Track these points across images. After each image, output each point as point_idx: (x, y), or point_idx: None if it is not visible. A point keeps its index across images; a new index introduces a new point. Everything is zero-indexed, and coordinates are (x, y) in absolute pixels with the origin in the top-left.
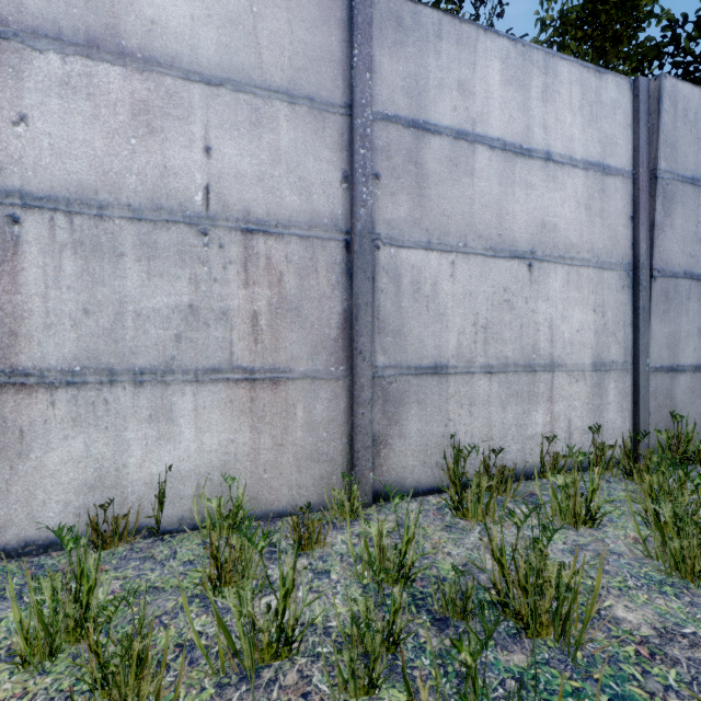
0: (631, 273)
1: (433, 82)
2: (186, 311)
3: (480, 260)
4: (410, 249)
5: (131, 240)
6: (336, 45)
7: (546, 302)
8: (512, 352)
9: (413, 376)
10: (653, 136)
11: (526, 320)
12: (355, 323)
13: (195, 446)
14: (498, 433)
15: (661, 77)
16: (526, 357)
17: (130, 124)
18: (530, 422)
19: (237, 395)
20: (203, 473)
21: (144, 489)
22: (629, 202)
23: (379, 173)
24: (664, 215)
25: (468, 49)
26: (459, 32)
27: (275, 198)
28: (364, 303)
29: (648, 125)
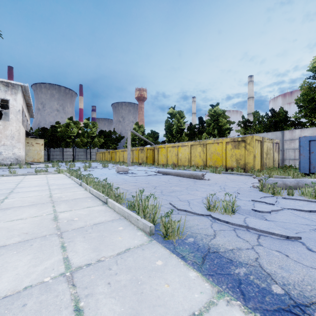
0: None
1: None
2: None
3: None
4: None
5: None
6: None
7: None
8: None
9: None
10: None
11: None
12: None
13: None
14: None
15: None
16: None
17: None
18: None
19: None
20: None
21: None
22: None
23: None
24: None
25: None
26: None
27: None
28: None
29: None
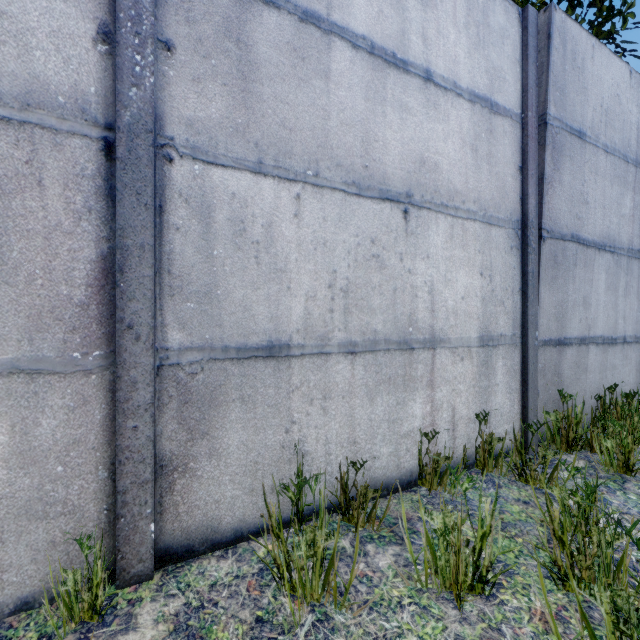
0: (520, 232)
1: None
2: None
3: (338, 197)
4: (227, 168)
5: None
6: None
7: (425, 261)
8: (382, 324)
9: (233, 361)
10: (542, 76)
11: (400, 282)
12: (119, 278)
13: None
14: (364, 433)
15: (551, 7)
16: (400, 331)
17: None
18: (406, 415)
19: None
20: None
21: None
22: (517, 149)
23: (172, 41)
24: (553, 168)
25: None
26: None
27: None
28: (136, 246)
29: (538, 64)
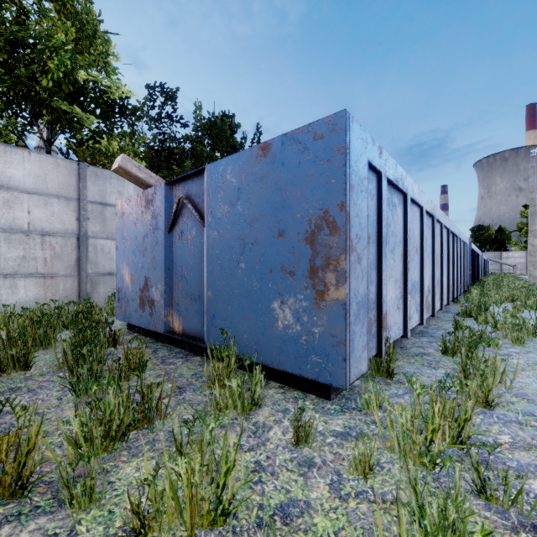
0: None
1: (109, 191)
2: (22, 257)
3: None
4: (100, 239)
5: (3, 238)
6: (74, 182)
7: None
8: None
9: (102, 276)
10: None
11: None
12: (81, 261)
13: (25, 295)
14: None
15: None
16: None
17: (3, 205)
18: None
19: (39, 281)
20: (28, 303)
21: (7, 307)
22: None
23: (89, 218)
24: None
25: (122, 182)
26: (118, 177)
27: (53, 225)
28: (84, 255)
29: None
